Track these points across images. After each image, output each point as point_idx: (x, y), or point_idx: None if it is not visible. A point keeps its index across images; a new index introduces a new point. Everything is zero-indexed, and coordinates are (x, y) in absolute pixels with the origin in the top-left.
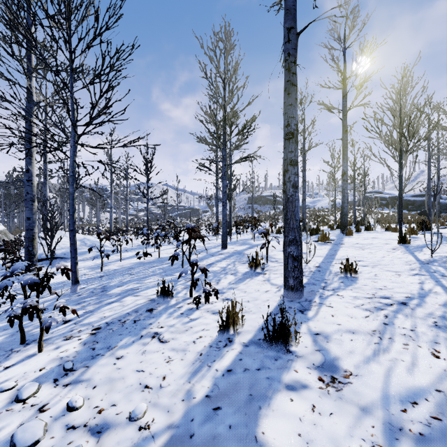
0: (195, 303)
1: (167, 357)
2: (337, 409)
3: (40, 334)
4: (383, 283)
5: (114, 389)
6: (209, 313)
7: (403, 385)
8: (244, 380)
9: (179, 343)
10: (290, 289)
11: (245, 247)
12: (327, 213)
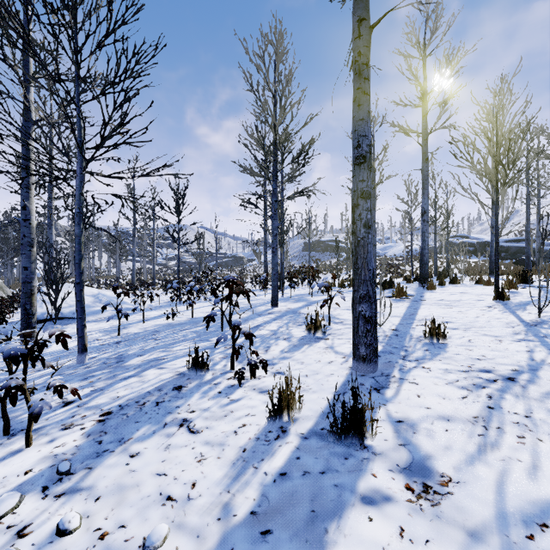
0: (238, 378)
1: (199, 454)
2: (435, 534)
3: (28, 422)
4: (481, 351)
5: (124, 502)
6: (256, 391)
7: (524, 497)
8: (303, 489)
9: (215, 435)
10: (361, 360)
11: (301, 305)
12: (401, 262)
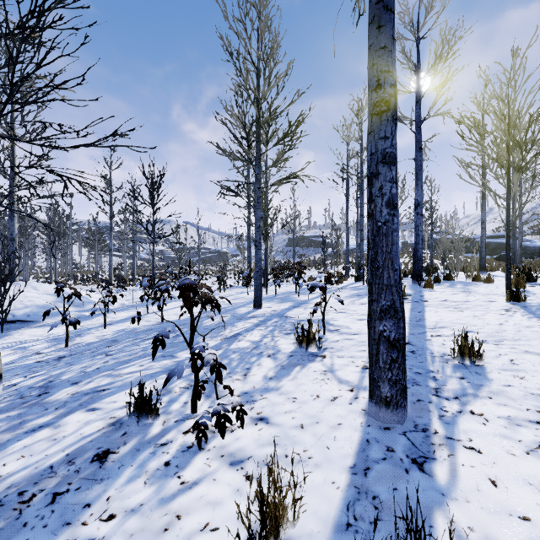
0: (198, 436)
1: None
2: None
3: None
4: (538, 380)
5: None
6: (224, 462)
7: None
8: None
9: None
10: (382, 403)
11: (287, 306)
12: None
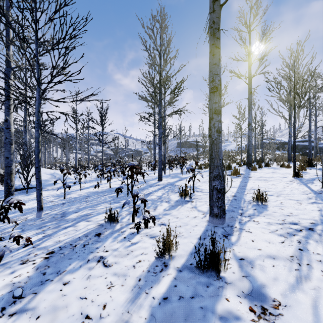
0: (136, 228)
1: (109, 282)
2: None
3: None
4: (289, 210)
5: (56, 320)
6: (148, 237)
7: None
8: (179, 311)
9: (120, 268)
10: (214, 216)
11: (176, 180)
12: (234, 154)
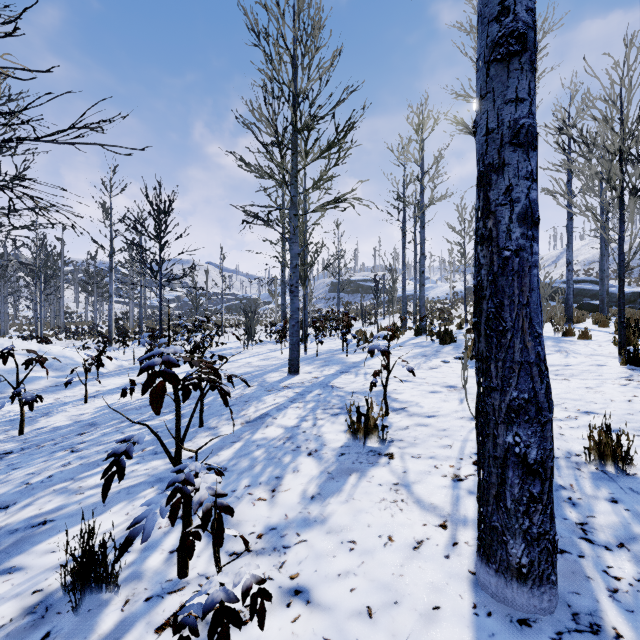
0: None
1: None
2: None
3: None
4: None
5: None
6: None
7: None
8: None
9: None
10: (512, 572)
11: (333, 370)
12: (445, 306)
